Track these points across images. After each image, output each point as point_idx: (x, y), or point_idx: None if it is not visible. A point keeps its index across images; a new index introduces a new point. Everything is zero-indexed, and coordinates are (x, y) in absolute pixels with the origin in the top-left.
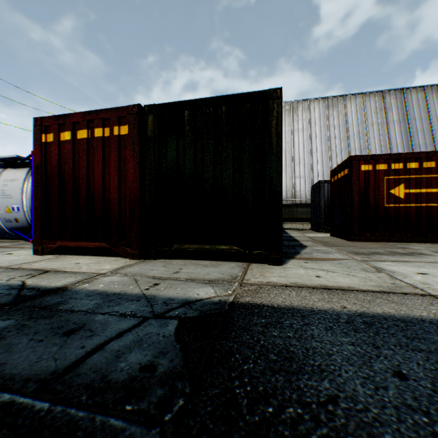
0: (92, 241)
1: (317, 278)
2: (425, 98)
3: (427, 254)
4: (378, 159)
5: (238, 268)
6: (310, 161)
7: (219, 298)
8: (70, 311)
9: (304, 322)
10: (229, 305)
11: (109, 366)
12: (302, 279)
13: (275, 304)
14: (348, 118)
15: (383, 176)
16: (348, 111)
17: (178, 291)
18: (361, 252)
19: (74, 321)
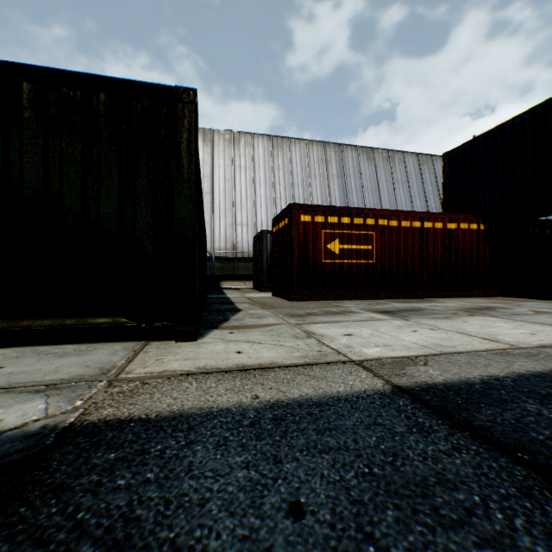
0: None
1: (238, 354)
2: (358, 157)
3: (356, 311)
4: (317, 210)
5: (124, 353)
6: (253, 207)
7: (47, 420)
8: None
9: (188, 440)
10: (59, 434)
11: None
12: (216, 359)
13: (153, 413)
14: (293, 163)
15: (322, 230)
16: (293, 155)
17: None
18: (298, 313)
19: None
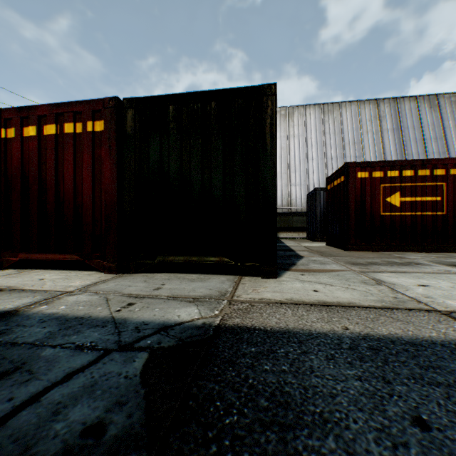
0: (61, 253)
1: (315, 292)
2: (417, 107)
3: (424, 264)
4: (374, 166)
5: (228, 282)
6: (306, 169)
7: (203, 320)
8: (11, 343)
9: (302, 350)
10: (214, 329)
11: (39, 430)
12: (298, 294)
13: (268, 327)
14: (343, 125)
15: (379, 184)
16: (344, 118)
17: (155, 313)
18: (359, 262)
19: (11, 358)
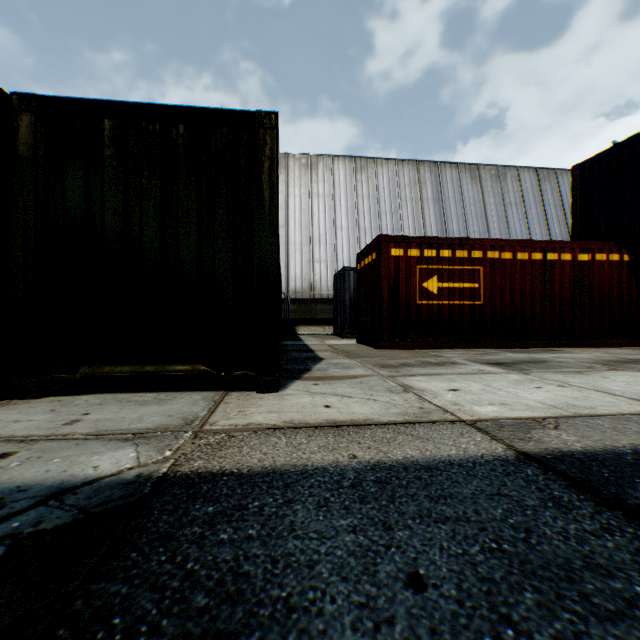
0: None
1: (326, 409)
2: (459, 177)
3: (460, 363)
4: (410, 242)
5: (204, 403)
6: (333, 241)
7: (140, 469)
8: None
9: (286, 498)
10: (154, 484)
11: None
12: (303, 413)
13: (245, 468)
14: (379, 187)
15: (416, 265)
16: (380, 179)
17: (52, 467)
18: (390, 364)
19: None
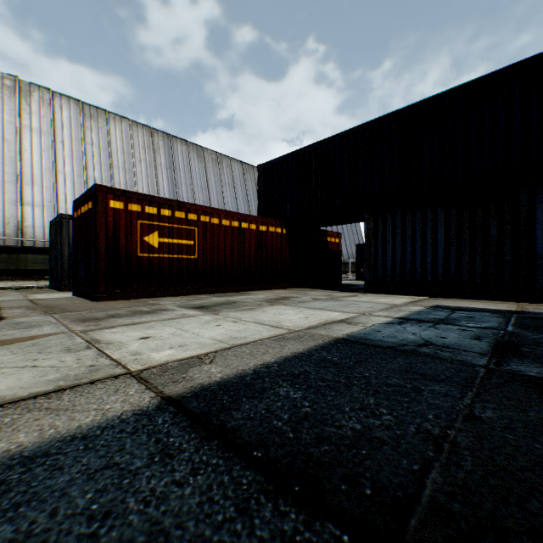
0: None
1: None
2: (189, 153)
3: (170, 309)
4: (132, 197)
5: None
6: (54, 184)
7: None
8: None
9: None
10: None
11: None
12: None
13: None
14: (112, 141)
15: (138, 220)
16: (113, 133)
17: None
18: (96, 316)
19: None
